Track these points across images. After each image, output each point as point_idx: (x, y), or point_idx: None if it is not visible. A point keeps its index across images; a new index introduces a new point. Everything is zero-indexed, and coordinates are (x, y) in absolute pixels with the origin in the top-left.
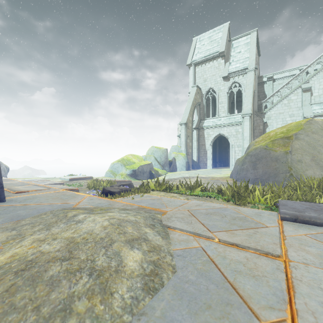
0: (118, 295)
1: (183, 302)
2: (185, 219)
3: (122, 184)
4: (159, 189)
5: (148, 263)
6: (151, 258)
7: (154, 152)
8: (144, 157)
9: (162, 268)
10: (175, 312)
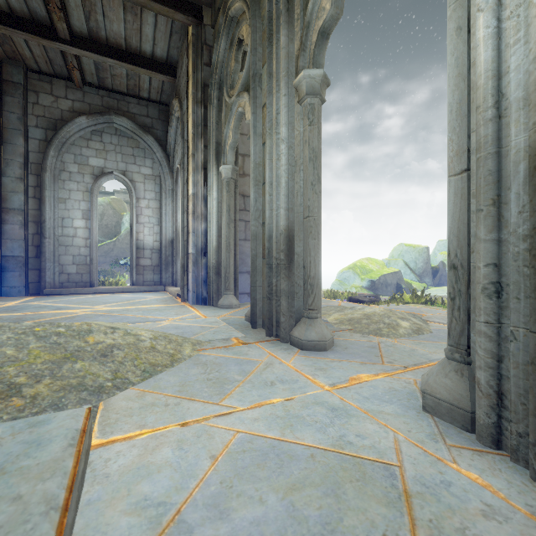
0: (401, 331)
1: (435, 338)
2: (445, 319)
3: (367, 295)
4: (416, 302)
5: (414, 327)
6: (416, 326)
7: (403, 254)
8: (385, 262)
9: (423, 330)
10: (430, 338)
